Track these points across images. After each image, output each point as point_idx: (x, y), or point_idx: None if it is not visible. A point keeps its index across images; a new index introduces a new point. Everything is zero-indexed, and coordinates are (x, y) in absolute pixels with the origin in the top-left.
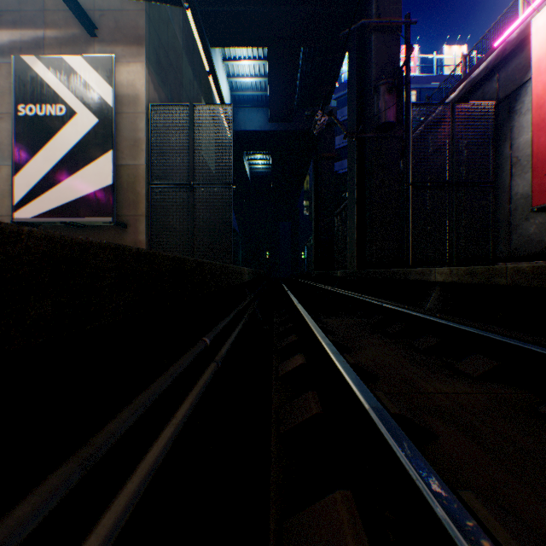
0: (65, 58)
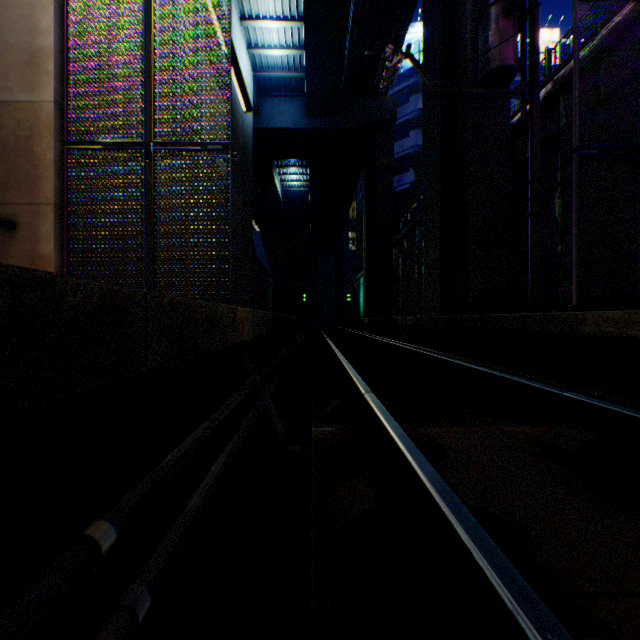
0: None
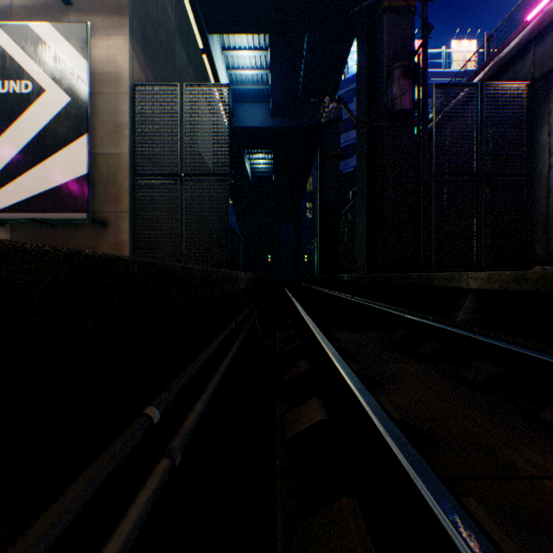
0: (31, 26)
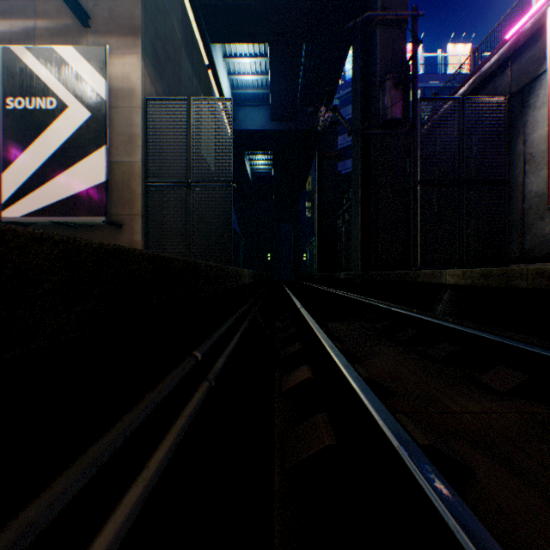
0: (56, 48)
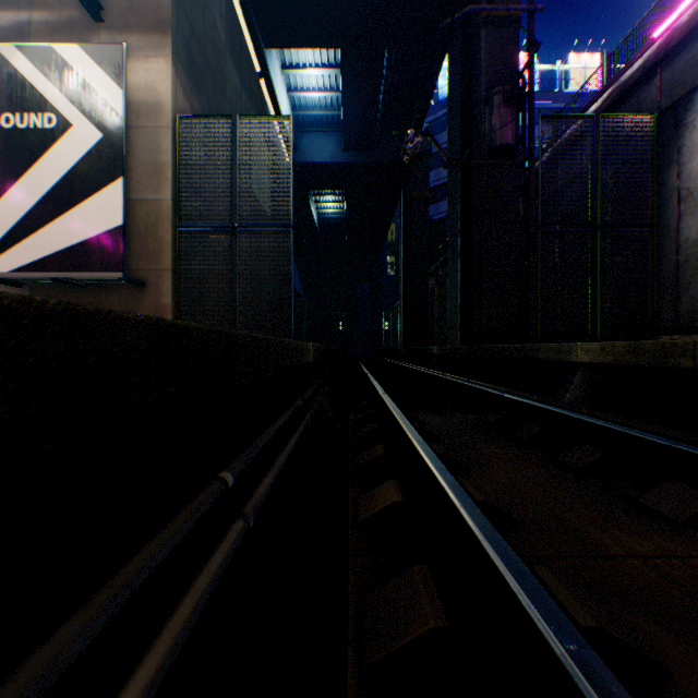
0: (56, 48)
